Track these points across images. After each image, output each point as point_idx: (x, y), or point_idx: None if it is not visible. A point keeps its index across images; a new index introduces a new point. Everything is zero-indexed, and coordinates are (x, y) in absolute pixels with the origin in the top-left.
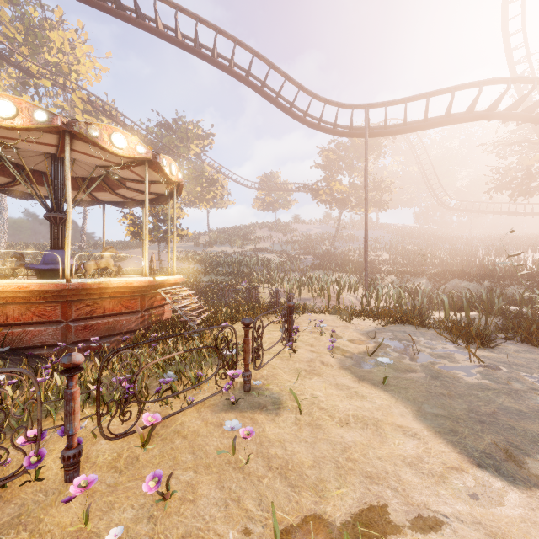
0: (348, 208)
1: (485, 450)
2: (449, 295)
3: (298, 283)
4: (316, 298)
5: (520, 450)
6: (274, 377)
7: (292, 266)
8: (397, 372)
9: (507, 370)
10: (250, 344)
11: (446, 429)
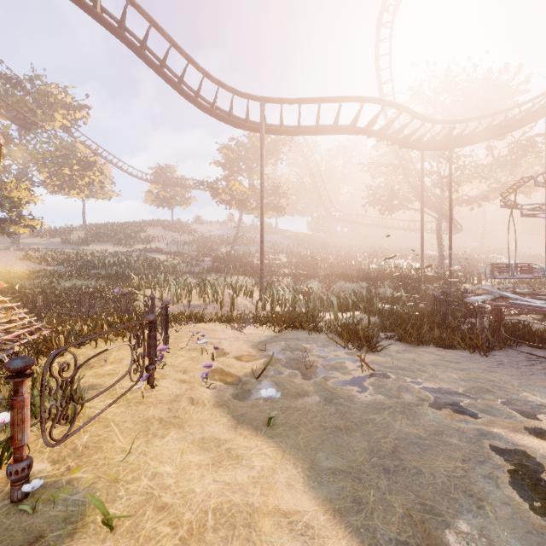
0: (248, 210)
1: (400, 535)
2: (337, 296)
3: (188, 287)
4: (208, 304)
5: (437, 518)
6: (98, 447)
7: (187, 269)
8: (288, 399)
9: (395, 377)
10: (27, 406)
11: (348, 501)
